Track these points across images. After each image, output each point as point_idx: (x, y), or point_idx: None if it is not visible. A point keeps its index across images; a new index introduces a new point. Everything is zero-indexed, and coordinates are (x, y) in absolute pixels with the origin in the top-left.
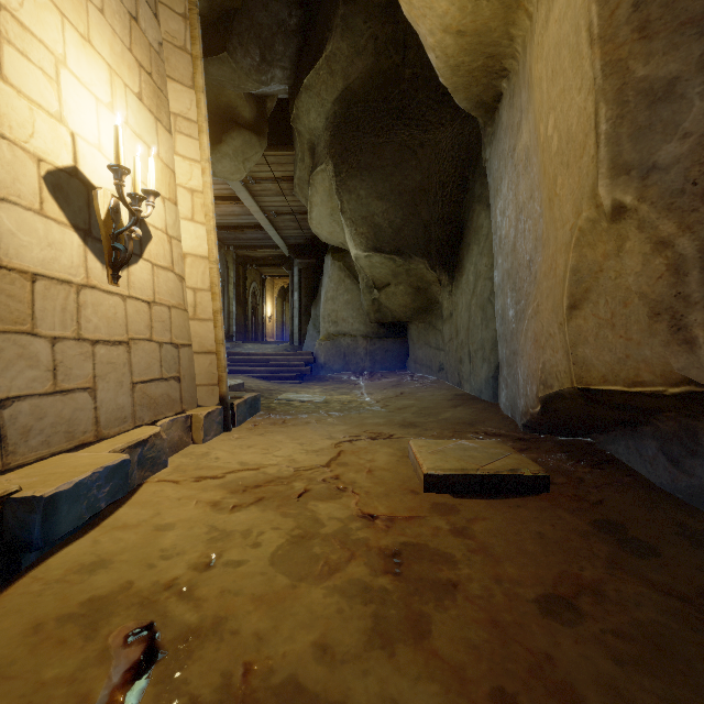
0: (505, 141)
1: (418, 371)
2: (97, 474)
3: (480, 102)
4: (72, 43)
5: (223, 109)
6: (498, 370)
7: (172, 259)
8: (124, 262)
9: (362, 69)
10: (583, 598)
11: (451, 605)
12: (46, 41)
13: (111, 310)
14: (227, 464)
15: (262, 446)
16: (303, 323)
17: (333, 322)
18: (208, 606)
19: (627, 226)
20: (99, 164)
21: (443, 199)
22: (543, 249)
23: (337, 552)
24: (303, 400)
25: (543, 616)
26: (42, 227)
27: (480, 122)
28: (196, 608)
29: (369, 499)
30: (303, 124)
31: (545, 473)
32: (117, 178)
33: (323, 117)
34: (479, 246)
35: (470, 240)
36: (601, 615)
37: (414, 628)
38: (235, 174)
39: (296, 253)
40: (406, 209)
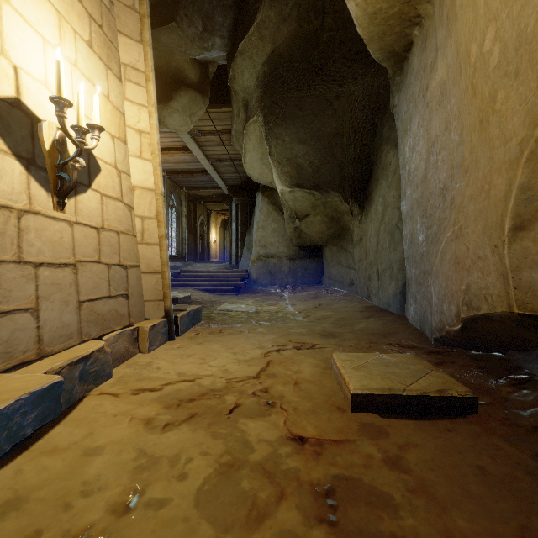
0: (416, 84)
1: (332, 285)
2: (21, 401)
3: (391, 52)
4: None
5: (173, 72)
6: (405, 286)
7: (121, 190)
8: (69, 190)
9: (287, 34)
10: None
11: None
12: None
13: (57, 235)
14: (166, 375)
15: (200, 355)
16: (239, 247)
17: (263, 246)
18: None
19: None
20: (45, 99)
21: (355, 142)
22: (467, 173)
23: (266, 488)
24: (237, 311)
25: None
26: None
27: (389, 73)
28: None
29: (297, 417)
30: (238, 84)
31: (472, 395)
32: (58, 110)
33: (255, 76)
34: (387, 181)
35: (378, 176)
36: None
37: None
38: (184, 126)
39: (234, 192)
40: (323, 151)
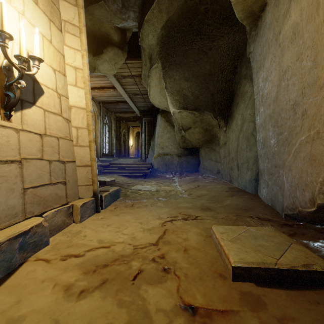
0: (269, 32)
1: (205, 173)
2: None
3: (250, 12)
4: None
5: (103, 35)
6: (258, 175)
7: (60, 108)
8: (13, 105)
9: (177, 8)
10: None
11: None
12: None
13: (4, 139)
14: (89, 242)
15: (116, 224)
16: (146, 149)
17: (161, 148)
18: None
19: None
20: None
21: (222, 79)
22: (323, 88)
23: None
24: (144, 190)
25: None
26: None
27: (247, 29)
28: None
29: (187, 284)
30: (145, 43)
31: None
32: (0, 40)
33: (156, 37)
34: (244, 104)
35: (238, 101)
36: None
37: None
38: (110, 71)
39: (143, 114)
40: (201, 85)
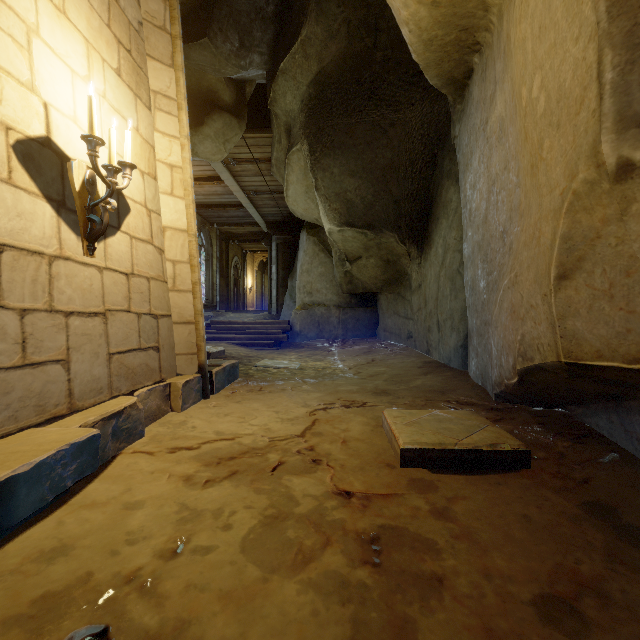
0: (476, 115)
1: (387, 338)
2: (62, 452)
3: (450, 79)
4: (45, 13)
5: (205, 93)
6: (467, 339)
7: (151, 231)
8: (100, 233)
9: (335, 53)
10: (586, 601)
11: (438, 607)
12: (17, 8)
13: (87, 282)
14: (203, 434)
15: (238, 414)
16: (280, 294)
17: (308, 293)
18: (170, 605)
19: (635, 186)
20: (74, 136)
21: (413, 176)
22: (522, 218)
23: (311, 537)
24: (279, 367)
25: (544, 624)
26: (10, 196)
27: (449, 100)
28: (157, 608)
29: (344, 474)
30: (279, 107)
31: (525, 448)
32: (90, 149)
33: (299, 99)
34: (447, 220)
35: (439, 214)
36: (609, 624)
37: (398, 638)
38: (217, 154)
39: (274, 229)
40: (377, 186)
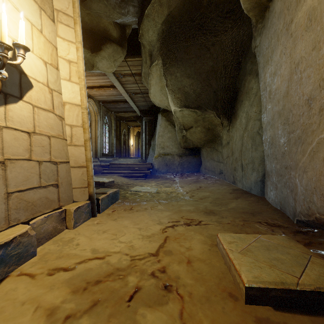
0: (278, 22)
1: (207, 173)
2: None
3: (257, 2)
4: None
5: (102, 31)
6: (264, 176)
7: (52, 104)
8: None
9: (178, 1)
10: None
11: None
12: None
13: None
14: (82, 252)
15: (113, 231)
16: (147, 148)
17: (162, 148)
18: None
19: None
20: None
21: (225, 76)
22: None
23: None
24: (144, 191)
25: None
26: None
27: (253, 22)
28: None
29: (193, 307)
30: (145, 39)
31: None
32: None
33: (156, 33)
34: (249, 101)
35: (242, 98)
36: None
37: None
38: (110, 68)
39: (144, 114)
40: (203, 82)
